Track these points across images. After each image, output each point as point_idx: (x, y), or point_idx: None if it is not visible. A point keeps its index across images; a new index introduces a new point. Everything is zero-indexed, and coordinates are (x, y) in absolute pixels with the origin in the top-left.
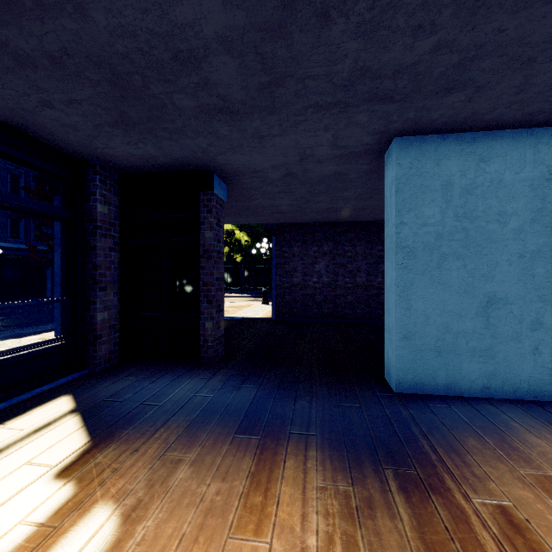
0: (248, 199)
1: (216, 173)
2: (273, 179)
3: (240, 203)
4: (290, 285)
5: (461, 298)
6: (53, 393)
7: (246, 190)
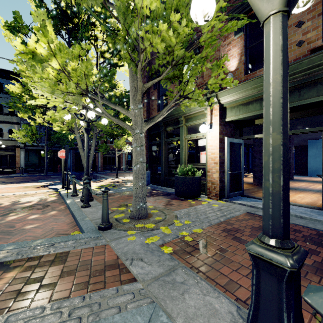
0: None
1: None
2: None
3: None
4: (300, 163)
5: (319, 163)
6: None
7: None
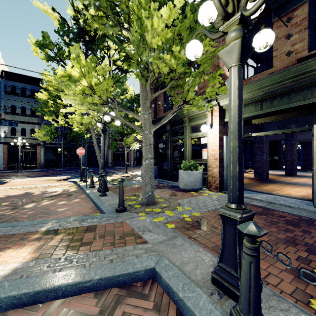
0: None
1: (281, 140)
2: None
3: None
4: (307, 159)
5: None
6: None
7: None
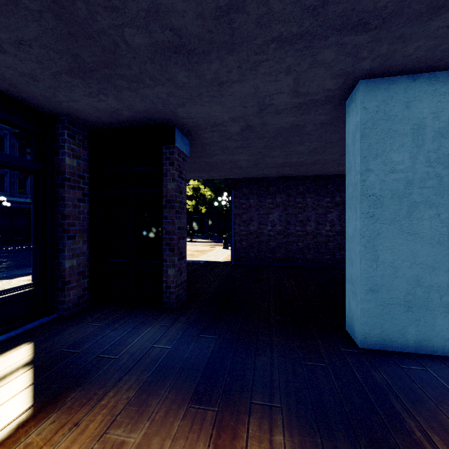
0: (210, 155)
1: (178, 128)
2: (232, 133)
3: (202, 158)
4: (247, 232)
5: (433, 250)
6: (16, 341)
7: (207, 145)
